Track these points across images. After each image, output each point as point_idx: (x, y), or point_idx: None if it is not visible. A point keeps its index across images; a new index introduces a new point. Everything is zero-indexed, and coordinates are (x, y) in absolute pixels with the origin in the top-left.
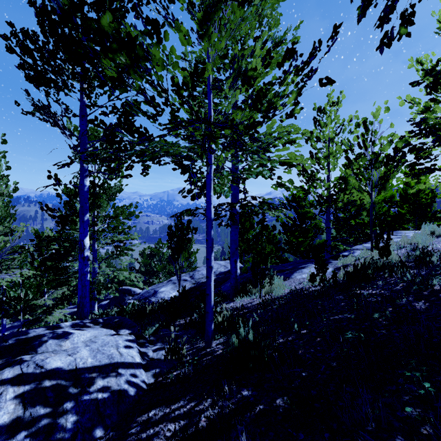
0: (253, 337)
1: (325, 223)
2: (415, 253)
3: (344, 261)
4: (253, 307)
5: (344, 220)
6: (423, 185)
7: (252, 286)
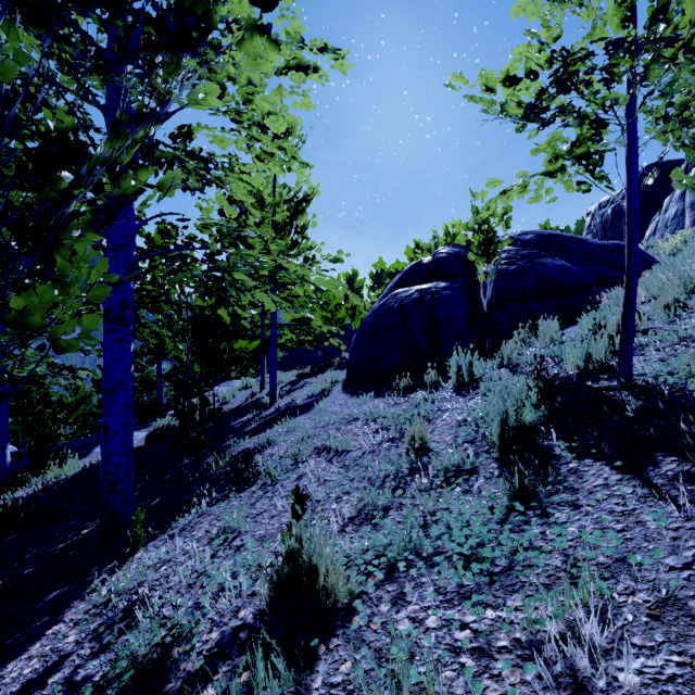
0: (21, 506)
1: (156, 376)
2: (207, 411)
3: (162, 423)
4: (31, 495)
5: (174, 374)
6: (236, 344)
7: (34, 475)
